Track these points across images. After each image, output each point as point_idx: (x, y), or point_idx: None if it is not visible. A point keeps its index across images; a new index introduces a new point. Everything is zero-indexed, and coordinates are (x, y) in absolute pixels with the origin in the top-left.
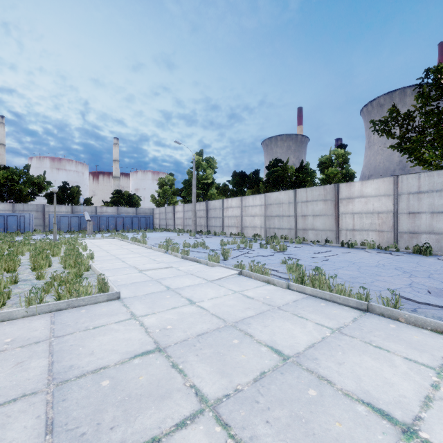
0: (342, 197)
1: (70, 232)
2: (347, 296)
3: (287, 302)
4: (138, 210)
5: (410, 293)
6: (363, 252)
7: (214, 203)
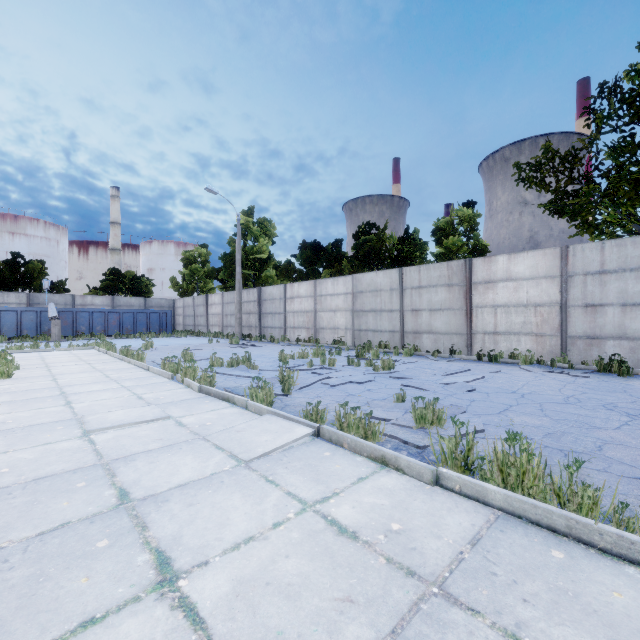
0: (478, 280)
1: (20, 339)
2: (613, 523)
3: (457, 553)
4: (148, 302)
5: None
6: (519, 372)
7: (272, 290)
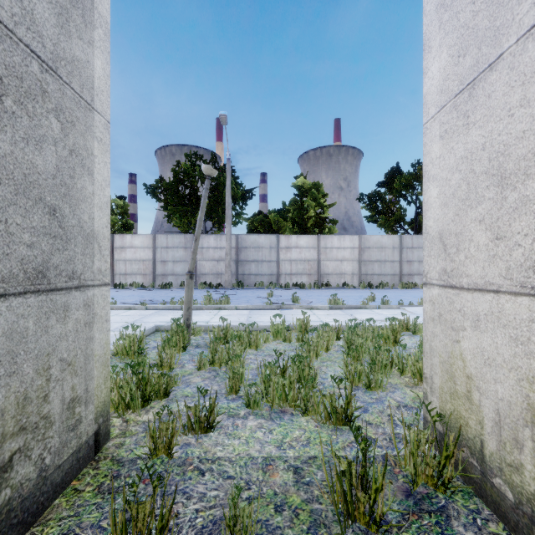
0: (117, 246)
1: None
2: None
3: None
4: None
5: (129, 302)
6: (128, 291)
7: None
